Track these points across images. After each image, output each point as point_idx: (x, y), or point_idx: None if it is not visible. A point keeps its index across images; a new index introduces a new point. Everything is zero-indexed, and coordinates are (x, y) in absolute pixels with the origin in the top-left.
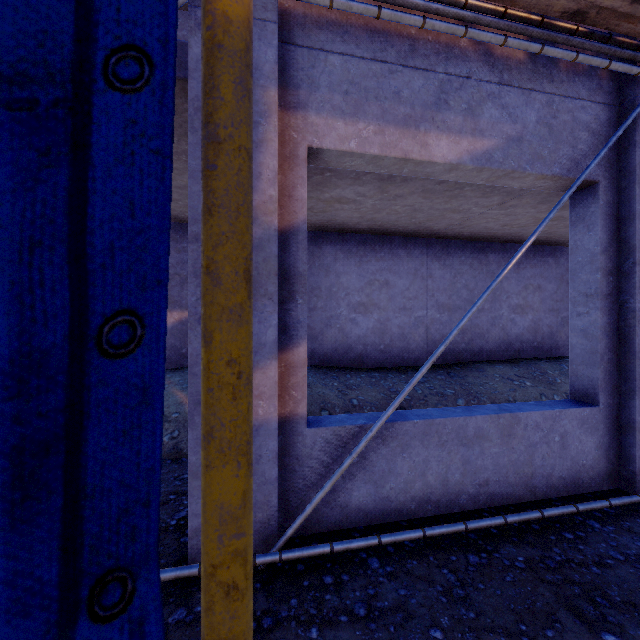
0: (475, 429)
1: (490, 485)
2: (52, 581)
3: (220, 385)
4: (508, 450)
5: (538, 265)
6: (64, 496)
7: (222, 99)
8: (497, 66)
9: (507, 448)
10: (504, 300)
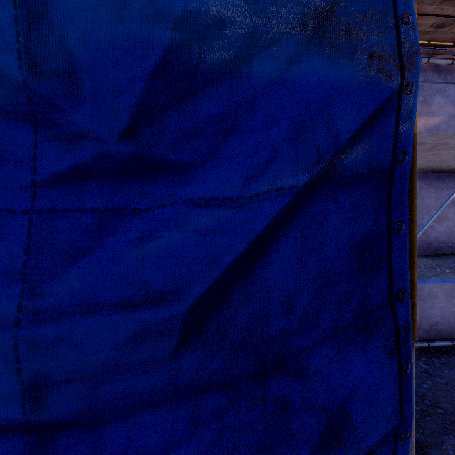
0: (428, 291)
1: (438, 325)
2: (385, 290)
3: (412, 243)
4: (450, 305)
5: (452, 187)
6: (388, 269)
7: (412, 158)
8: (443, 72)
9: (449, 304)
10: (425, 213)
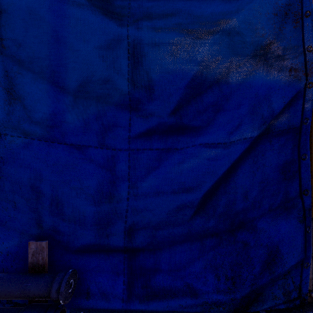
0: None
1: None
2: (297, 189)
3: (311, 165)
4: None
5: None
6: (299, 178)
7: (311, 120)
8: None
9: None
10: None
